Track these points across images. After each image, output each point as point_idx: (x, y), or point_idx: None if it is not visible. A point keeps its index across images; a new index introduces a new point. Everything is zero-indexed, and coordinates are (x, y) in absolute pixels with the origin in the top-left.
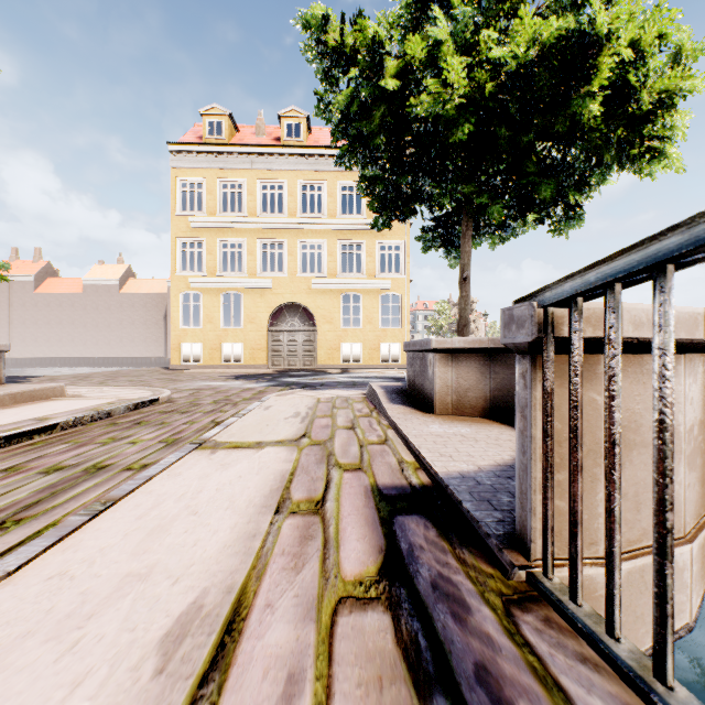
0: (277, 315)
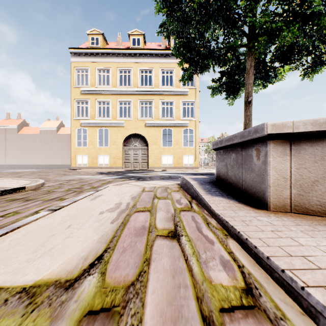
0: (127, 140)
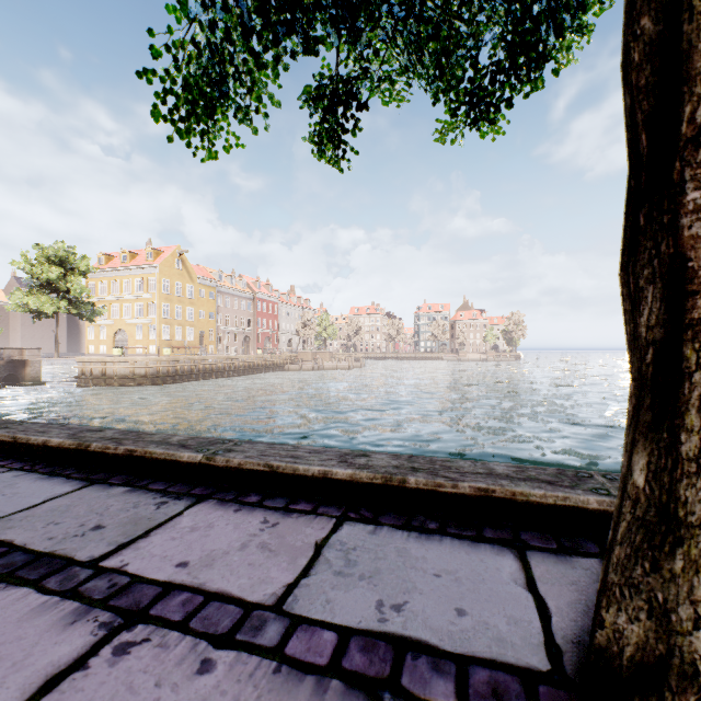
0: (118, 334)
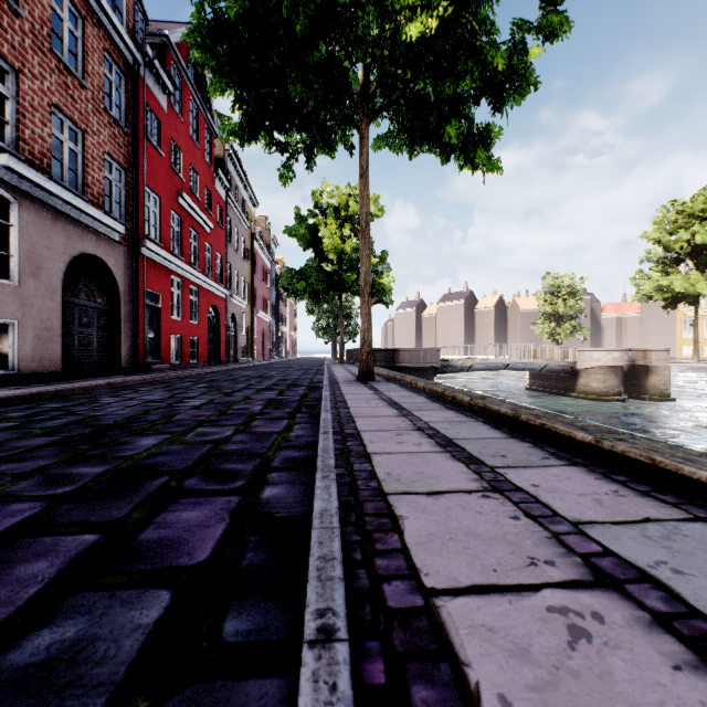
0: None
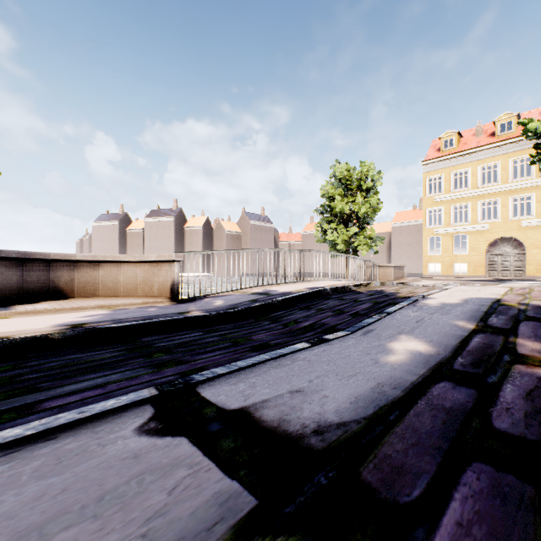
0: (492, 245)
